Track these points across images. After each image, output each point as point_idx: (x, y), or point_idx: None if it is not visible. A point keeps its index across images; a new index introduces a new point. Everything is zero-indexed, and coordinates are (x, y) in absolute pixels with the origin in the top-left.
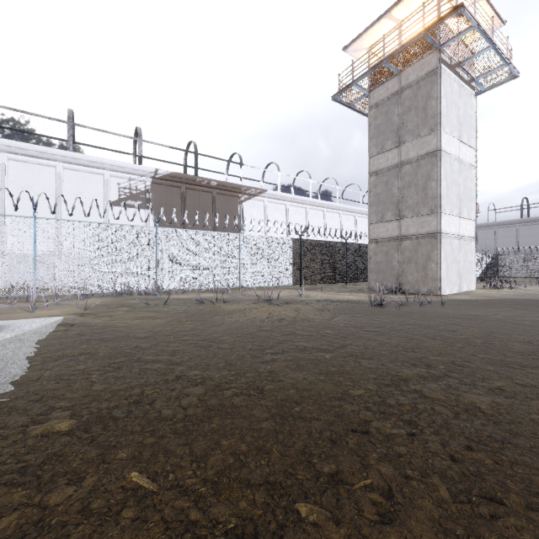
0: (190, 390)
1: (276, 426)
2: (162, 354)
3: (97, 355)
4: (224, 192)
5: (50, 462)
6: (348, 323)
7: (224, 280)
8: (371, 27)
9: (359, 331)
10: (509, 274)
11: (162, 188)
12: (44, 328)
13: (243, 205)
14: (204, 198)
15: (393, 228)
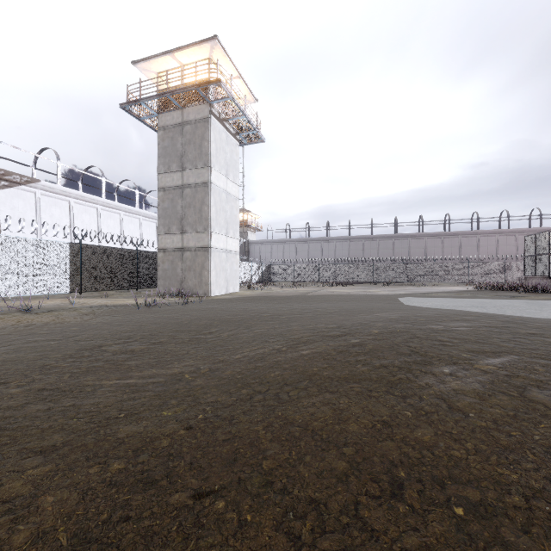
0: None
1: None
2: None
3: None
4: None
5: None
6: (101, 322)
7: None
8: (158, 57)
9: (104, 325)
10: (276, 279)
11: None
12: None
13: None
14: None
15: (178, 240)
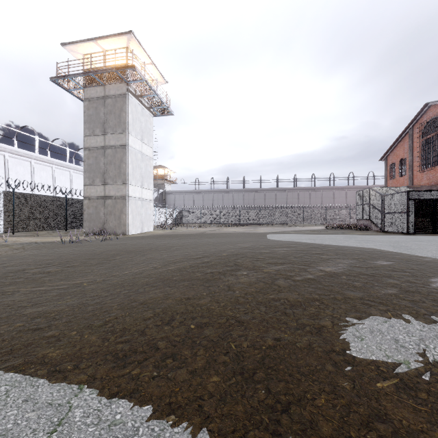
0: None
1: None
2: None
3: None
4: None
5: None
6: (29, 254)
7: None
8: (84, 42)
9: (31, 256)
10: (187, 221)
11: None
12: None
13: None
14: None
15: (101, 190)
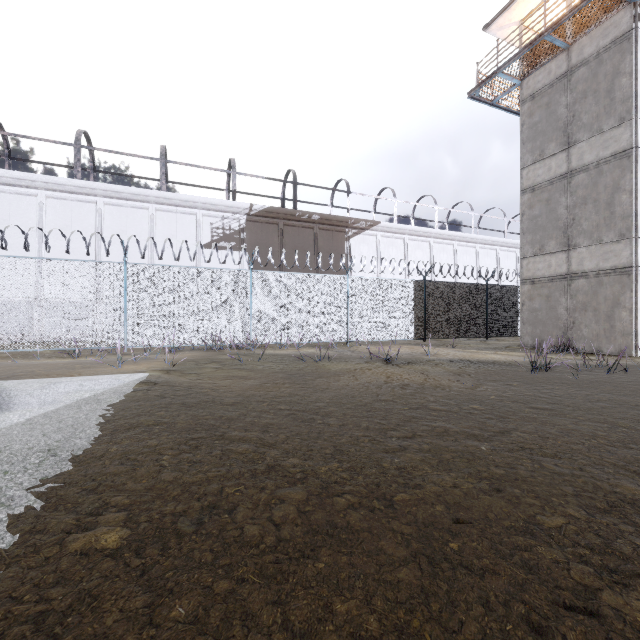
0: (286, 492)
1: (423, 580)
2: (251, 430)
3: (174, 427)
4: (328, 227)
5: (80, 608)
6: (502, 395)
7: (328, 333)
8: None
9: (522, 408)
10: None
11: (257, 226)
12: (125, 386)
13: (351, 241)
14: (304, 235)
15: (558, 263)
